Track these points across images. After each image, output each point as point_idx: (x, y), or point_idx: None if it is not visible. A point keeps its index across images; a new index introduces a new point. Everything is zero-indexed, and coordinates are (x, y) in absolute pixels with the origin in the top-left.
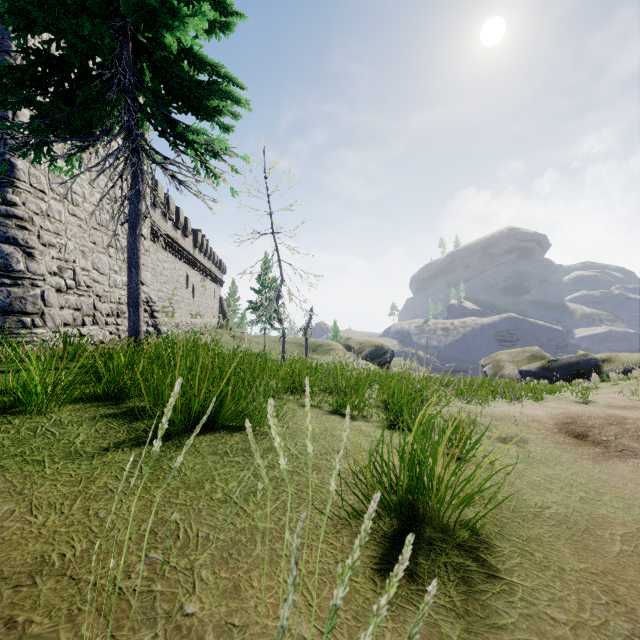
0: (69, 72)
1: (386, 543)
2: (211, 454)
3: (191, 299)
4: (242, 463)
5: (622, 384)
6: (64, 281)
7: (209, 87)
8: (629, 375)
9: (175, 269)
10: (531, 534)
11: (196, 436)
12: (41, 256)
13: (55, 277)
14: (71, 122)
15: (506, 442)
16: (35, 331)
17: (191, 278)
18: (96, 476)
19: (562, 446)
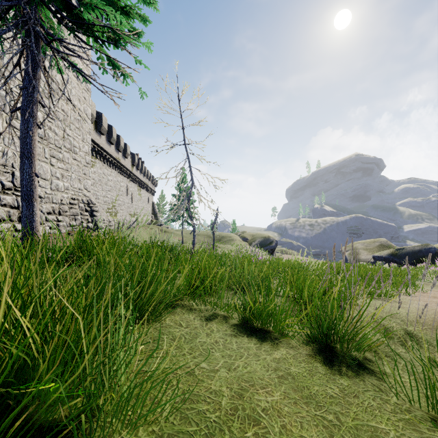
0: None
1: None
2: None
3: (130, 203)
4: None
5: None
6: (0, 182)
7: None
8: None
9: (117, 181)
10: None
11: None
12: None
13: None
14: None
15: None
16: None
17: (130, 188)
18: None
19: None
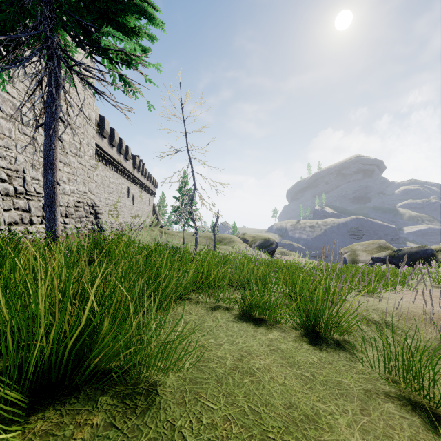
0: None
1: None
2: None
3: (131, 205)
4: None
5: None
6: (13, 187)
7: (124, 2)
8: None
9: (119, 183)
10: None
11: (26, 417)
12: None
13: (3, 183)
14: None
15: None
16: None
17: (131, 190)
18: None
19: None
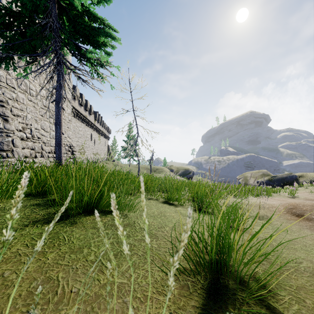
0: (23, 20)
1: (204, 294)
2: (91, 228)
3: (93, 146)
4: (110, 234)
5: (310, 188)
6: (25, 134)
7: (99, 30)
8: (313, 183)
9: (85, 131)
10: (298, 284)
11: (84, 217)
12: (12, 121)
13: (20, 132)
14: (23, 46)
15: (260, 219)
16: (8, 160)
17: (93, 135)
18: (13, 244)
19: (290, 221)
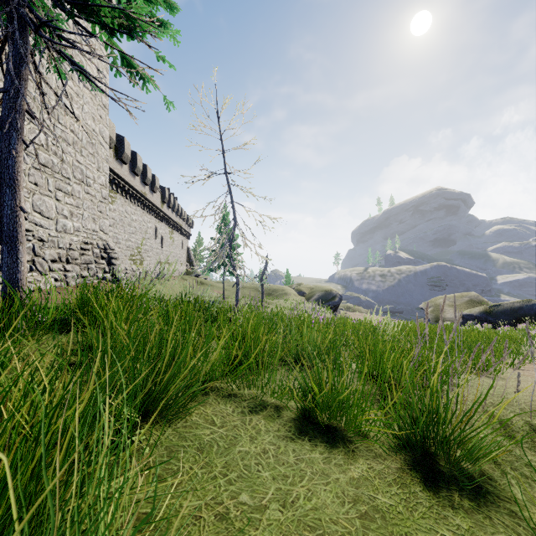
0: None
1: None
2: None
3: (160, 249)
4: None
5: None
6: None
7: None
8: None
9: (144, 221)
10: None
11: None
12: None
13: None
14: None
15: None
16: None
17: (160, 230)
18: None
19: None
